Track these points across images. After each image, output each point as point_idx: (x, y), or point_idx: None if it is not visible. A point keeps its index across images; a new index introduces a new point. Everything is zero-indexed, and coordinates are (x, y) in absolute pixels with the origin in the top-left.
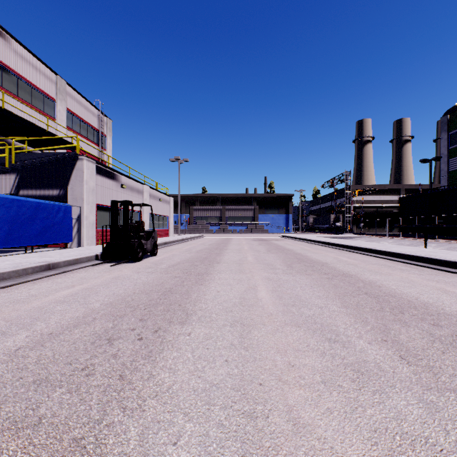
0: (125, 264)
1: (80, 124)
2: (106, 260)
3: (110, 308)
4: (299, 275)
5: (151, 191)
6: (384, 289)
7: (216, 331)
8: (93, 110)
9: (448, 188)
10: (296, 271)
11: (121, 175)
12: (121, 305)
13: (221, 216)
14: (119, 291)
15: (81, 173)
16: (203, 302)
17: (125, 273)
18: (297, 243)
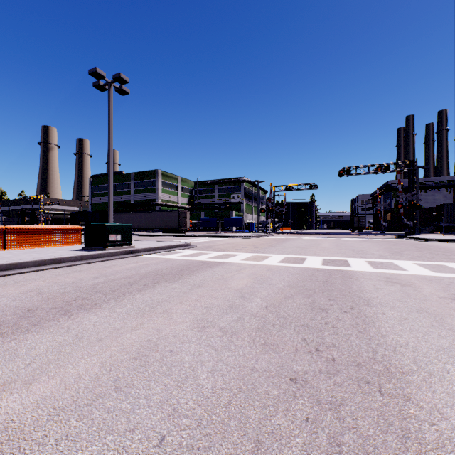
0: None
1: None
2: None
3: None
4: None
5: None
6: None
7: None
8: None
9: (88, 212)
10: None
11: None
12: None
13: None
14: None
15: None
16: None
17: None
18: None
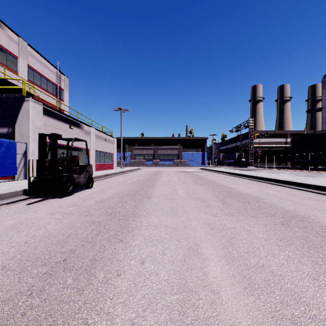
0: (50, 200)
1: (40, 79)
2: (31, 196)
3: None
4: (244, 219)
5: (98, 132)
6: None
7: None
8: (52, 68)
9: None
10: (236, 211)
11: (69, 117)
12: None
13: (154, 153)
14: None
15: (27, 113)
16: (106, 309)
17: (35, 216)
18: (216, 175)
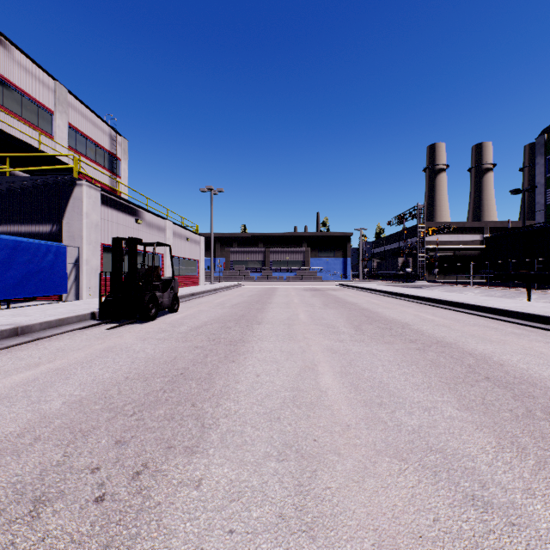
0: (130, 326)
1: (86, 144)
2: (105, 321)
3: (75, 411)
4: (375, 345)
5: (176, 228)
6: (511, 370)
7: (250, 474)
8: (104, 126)
9: (547, 225)
10: (369, 337)
11: (135, 207)
12: (95, 406)
13: (264, 259)
14: (104, 375)
15: (80, 204)
16: (232, 398)
17: (125, 341)
18: (360, 294)
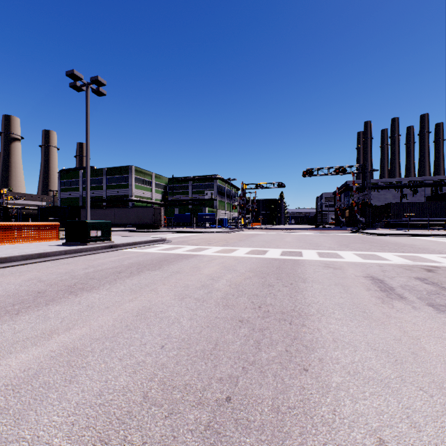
0: None
1: None
2: None
3: None
4: None
5: None
6: None
7: None
8: None
9: (57, 207)
10: None
11: None
12: None
13: None
14: None
15: None
16: None
17: None
18: None
